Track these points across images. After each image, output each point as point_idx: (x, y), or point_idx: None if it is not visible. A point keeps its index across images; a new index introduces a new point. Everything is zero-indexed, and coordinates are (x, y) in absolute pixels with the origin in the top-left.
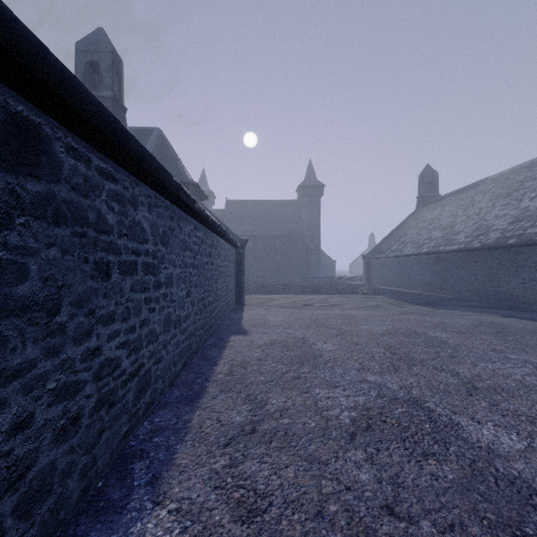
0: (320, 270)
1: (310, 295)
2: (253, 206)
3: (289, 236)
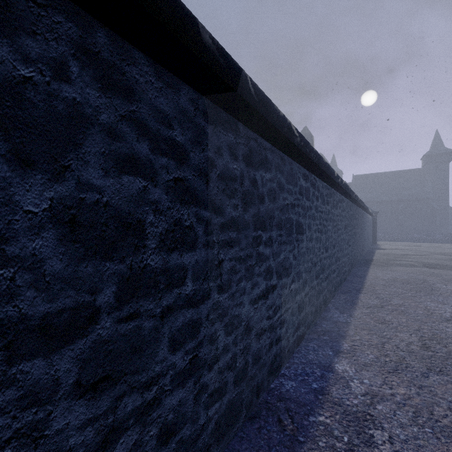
0: (451, 228)
1: (423, 243)
2: (377, 178)
3: (412, 199)
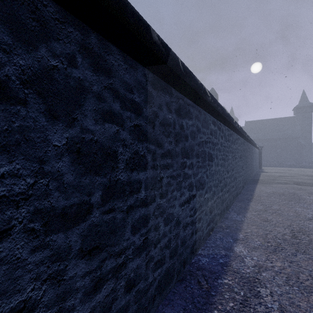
0: None
1: (294, 168)
2: (262, 123)
3: (286, 138)
